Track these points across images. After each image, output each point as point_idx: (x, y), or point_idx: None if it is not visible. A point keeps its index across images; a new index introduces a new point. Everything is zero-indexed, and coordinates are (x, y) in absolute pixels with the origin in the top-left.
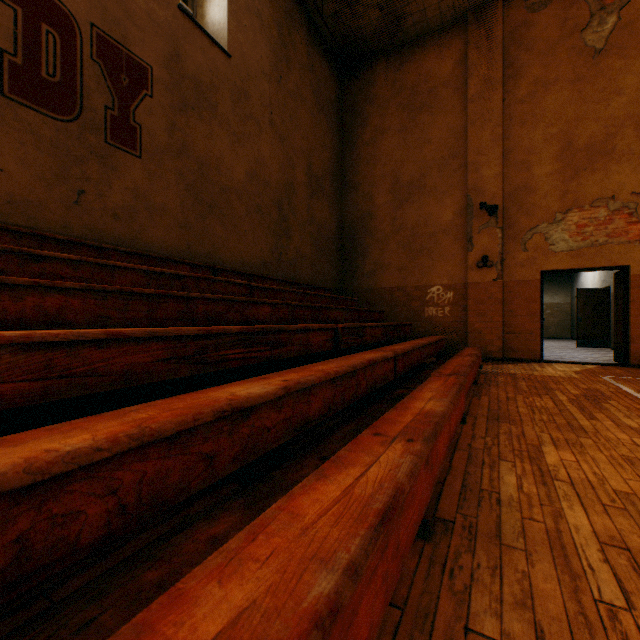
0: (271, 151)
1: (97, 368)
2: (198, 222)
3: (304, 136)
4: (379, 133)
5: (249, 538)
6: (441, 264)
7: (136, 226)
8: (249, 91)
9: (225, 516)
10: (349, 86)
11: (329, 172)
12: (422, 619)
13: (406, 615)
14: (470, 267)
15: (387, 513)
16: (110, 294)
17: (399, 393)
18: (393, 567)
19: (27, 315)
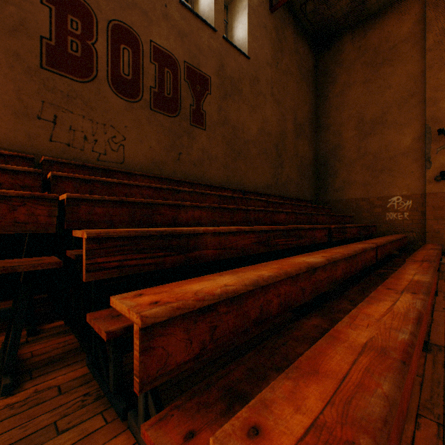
0: (271, 112)
1: (233, 245)
2: (232, 163)
3: (291, 98)
4: (346, 86)
5: (351, 319)
6: (400, 179)
7: (203, 169)
8: (259, 77)
9: (313, 318)
10: (322, 56)
11: (308, 120)
12: (436, 383)
13: (425, 380)
14: (428, 181)
15: (419, 320)
16: (216, 209)
17: (381, 271)
18: (417, 352)
19: (188, 220)
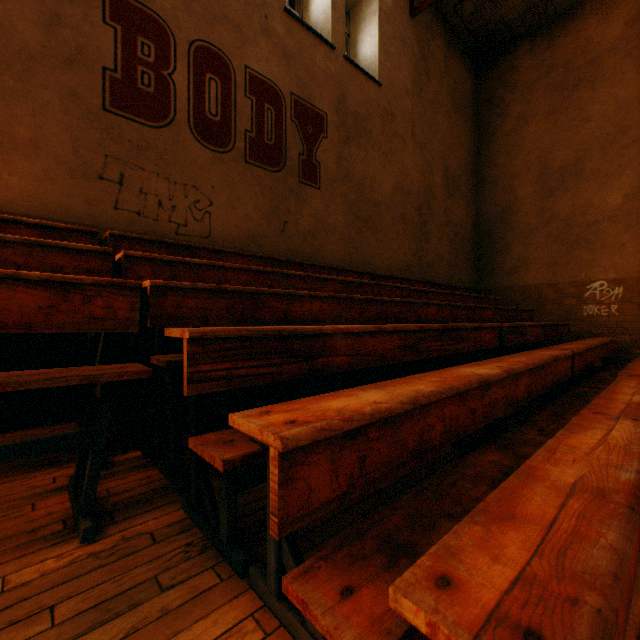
0: (412, 161)
1: (370, 351)
2: (357, 235)
3: (441, 140)
4: (522, 120)
5: (549, 452)
6: (605, 256)
7: (316, 244)
8: (394, 111)
9: (489, 452)
10: (485, 78)
11: (464, 170)
12: None
13: None
14: None
15: None
16: (341, 300)
17: (580, 390)
18: None
19: (304, 316)
